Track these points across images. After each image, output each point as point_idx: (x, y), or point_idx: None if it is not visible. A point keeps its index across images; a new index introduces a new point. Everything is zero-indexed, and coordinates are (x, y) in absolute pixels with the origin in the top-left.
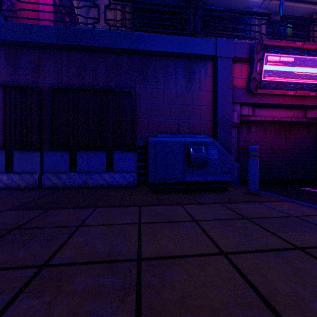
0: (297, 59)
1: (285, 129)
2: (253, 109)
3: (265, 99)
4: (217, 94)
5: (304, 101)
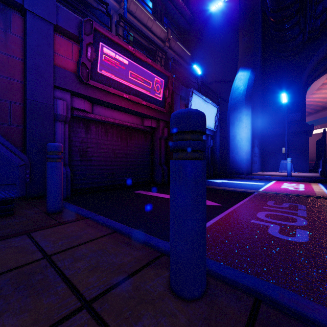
0: (130, 64)
1: (126, 133)
2: (92, 105)
3: (102, 95)
4: (26, 66)
5: (139, 108)
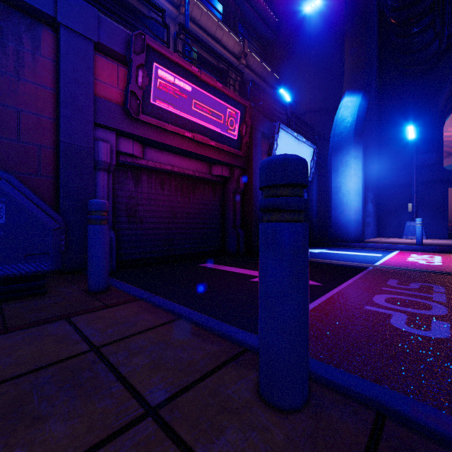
0: (195, 90)
1: (188, 185)
2: (143, 147)
3: (156, 134)
4: (60, 98)
5: (206, 151)
